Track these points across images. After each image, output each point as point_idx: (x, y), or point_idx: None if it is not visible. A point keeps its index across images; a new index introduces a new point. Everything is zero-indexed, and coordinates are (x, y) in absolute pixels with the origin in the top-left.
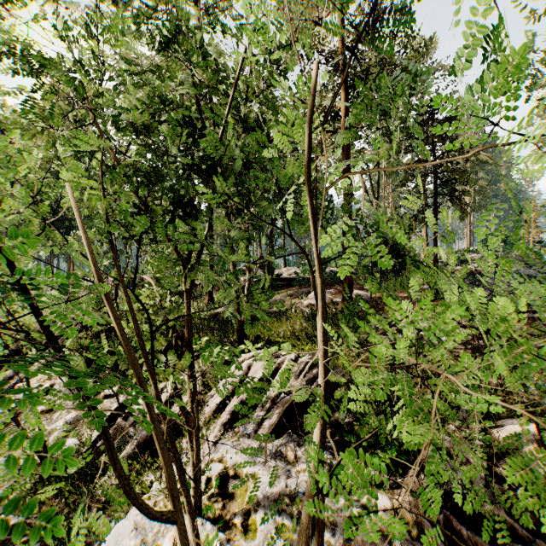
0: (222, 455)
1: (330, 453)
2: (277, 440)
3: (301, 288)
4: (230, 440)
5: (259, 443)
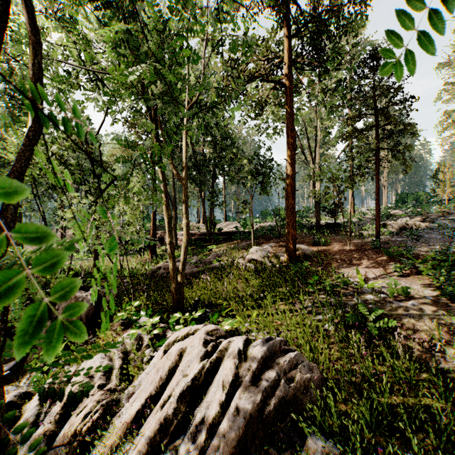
0: None
1: None
2: None
3: (242, 242)
4: None
5: None
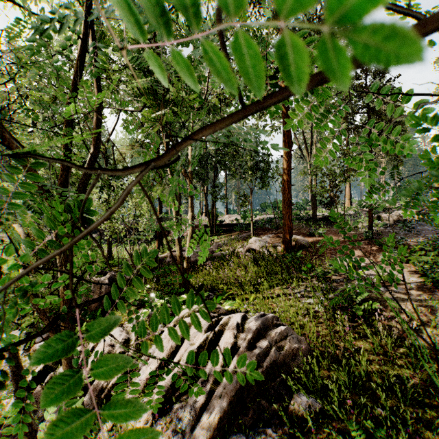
0: None
1: None
2: None
3: (242, 233)
4: None
5: None
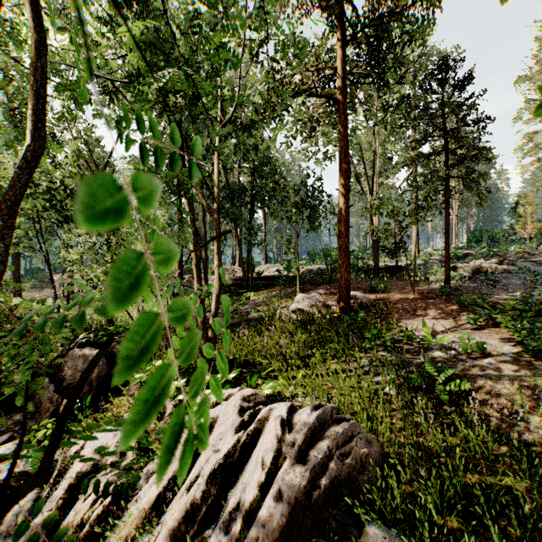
0: None
1: None
2: None
3: (285, 289)
4: None
5: None
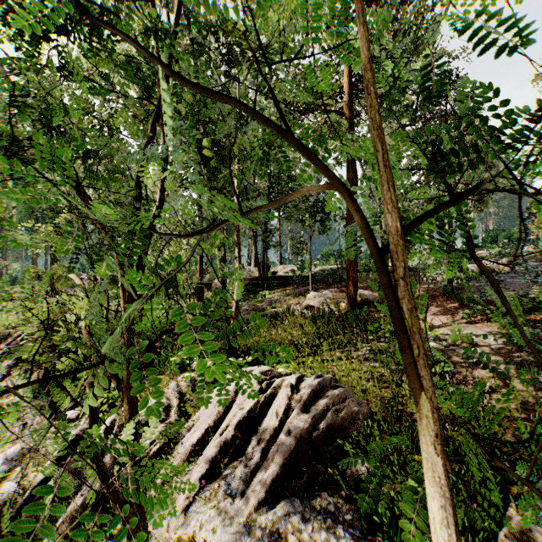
0: (193, 531)
1: (350, 534)
2: (273, 510)
3: (299, 287)
4: (207, 505)
5: (247, 515)
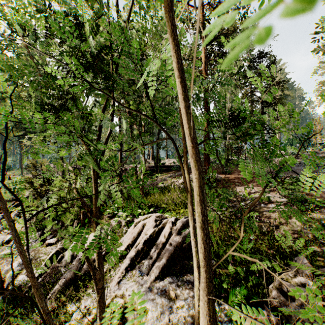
0: (123, 292)
1: None
2: (162, 281)
3: (177, 172)
4: (129, 280)
5: (150, 283)
